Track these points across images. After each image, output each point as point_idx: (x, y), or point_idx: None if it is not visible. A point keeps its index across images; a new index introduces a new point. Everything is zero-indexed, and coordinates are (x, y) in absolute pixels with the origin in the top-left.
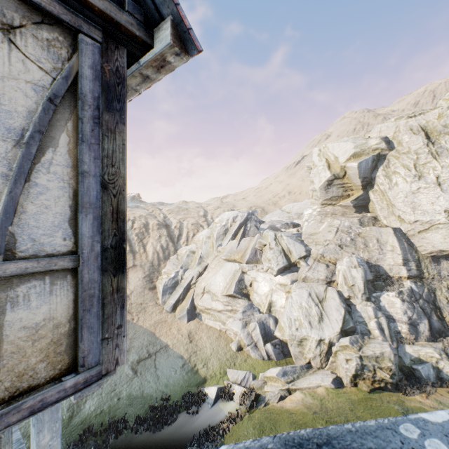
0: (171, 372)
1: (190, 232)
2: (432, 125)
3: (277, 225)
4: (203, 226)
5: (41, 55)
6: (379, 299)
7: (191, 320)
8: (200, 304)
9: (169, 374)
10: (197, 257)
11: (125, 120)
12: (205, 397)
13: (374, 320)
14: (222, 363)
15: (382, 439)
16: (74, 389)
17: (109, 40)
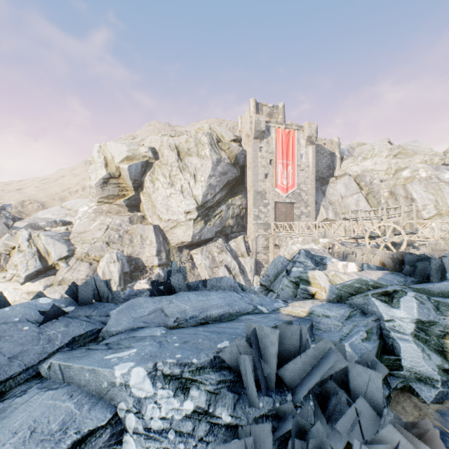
0: None
1: None
2: (182, 147)
3: (41, 223)
4: None
5: None
6: (133, 288)
7: None
8: None
9: None
10: None
11: None
12: None
13: None
14: None
15: None
16: None
17: None
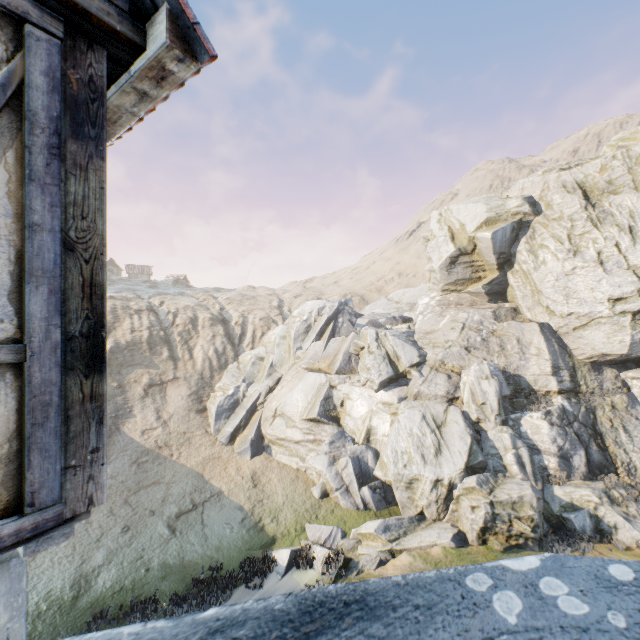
0: (225, 530)
1: (257, 330)
2: (592, 181)
3: (380, 320)
4: (276, 322)
5: None
6: (520, 423)
7: (256, 455)
8: (269, 433)
9: (222, 532)
10: (267, 365)
11: (105, 153)
12: (273, 564)
13: (511, 452)
14: (298, 516)
15: (437, 593)
16: (15, 537)
17: (77, 36)
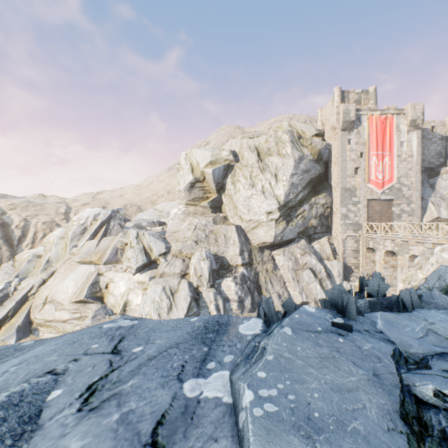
0: None
1: (39, 232)
2: (262, 147)
3: (143, 223)
4: (60, 225)
5: None
6: (221, 285)
7: (22, 339)
8: (38, 318)
9: None
10: (43, 261)
11: None
12: None
13: (213, 303)
14: None
15: None
16: None
17: None
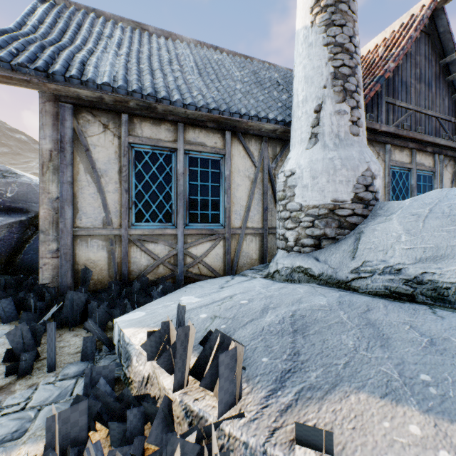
0: None
1: None
2: None
3: None
4: None
5: (449, 169)
6: None
7: None
8: None
9: None
10: None
11: None
12: None
13: None
14: None
15: None
16: None
17: None
